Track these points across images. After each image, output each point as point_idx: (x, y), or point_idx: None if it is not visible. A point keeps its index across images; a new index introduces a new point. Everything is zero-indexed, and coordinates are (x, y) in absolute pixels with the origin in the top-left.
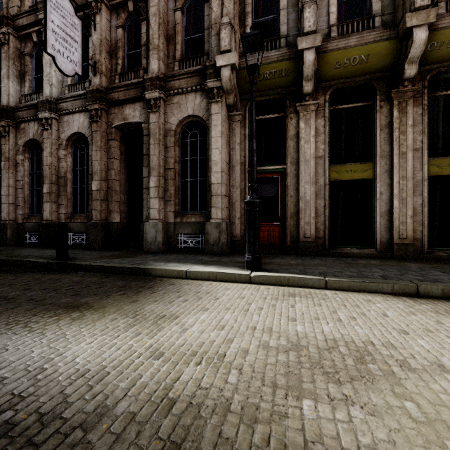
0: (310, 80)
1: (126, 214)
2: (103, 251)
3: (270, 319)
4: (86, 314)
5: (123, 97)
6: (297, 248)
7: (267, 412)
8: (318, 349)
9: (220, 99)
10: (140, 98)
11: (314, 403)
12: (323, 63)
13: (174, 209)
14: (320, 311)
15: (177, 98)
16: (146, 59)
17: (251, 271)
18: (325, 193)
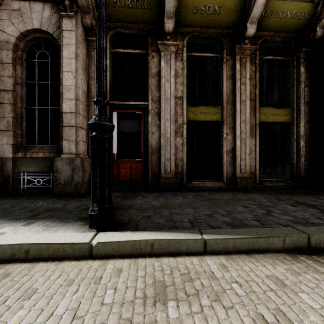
0: (171, 18)
1: None
2: None
3: None
4: None
5: None
6: (158, 184)
7: None
8: None
9: (73, 13)
10: None
11: None
12: (183, 4)
13: (14, 142)
14: None
15: (18, 4)
16: None
17: (96, 230)
18: (183, 132)
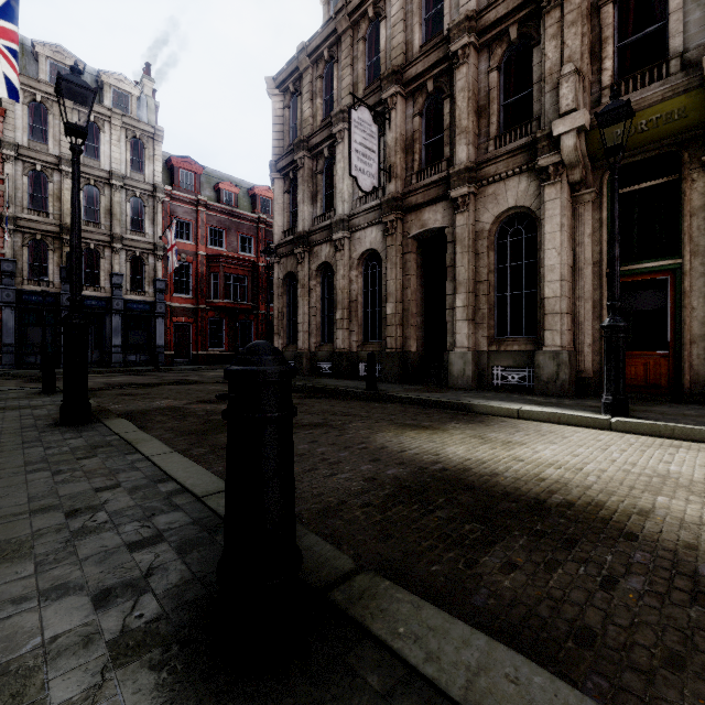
0: None
1: (422, 341)
2: (402, 384)
3: (635, 458)
4: (438, 432)
5: (421, 200)
6: None
7: (623, 494)
8: (691, 481)
9: (558, 179)
10: (443, 196)
11: (669, 499)
12: None
13: (488, 334)
14: None
15: (492, 187)
16: (449, 146)
17: (611, 416)
18: None
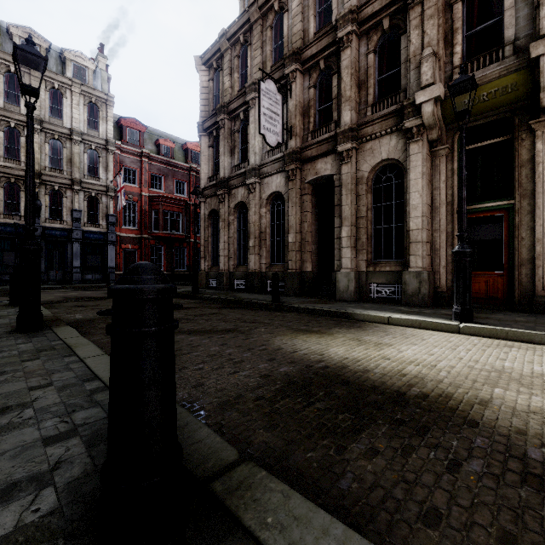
0: None
1: (316, 264)
2: (300, 297)
3: (477, 356)
4: (324, 336)
5: (315, 153)
6: (531, 304)
7: (467, 387)
8: (521, 375)
9: (420, 138)
10: (332, 151)
11: (504, 390)
12: None
13: (366, 258)
14: (538, 359)
15: (370, 144)
16: (337, 111)
17: (460, 322)
18: None
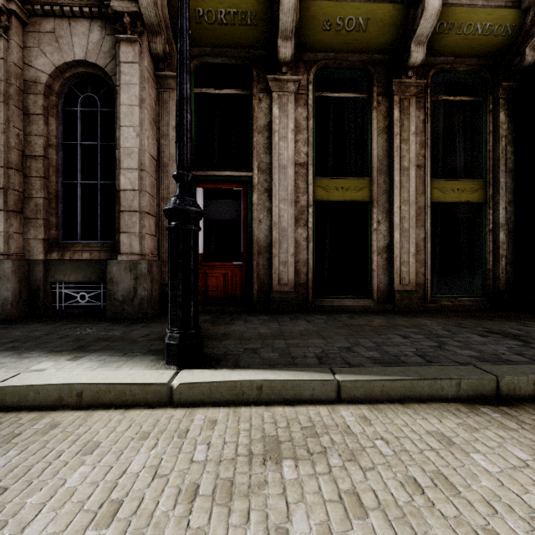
0: (289, 39)
1: None
2: None
3: None
4: None
5: None
6: (268, 301)
7: None
8: None
9: (136, 36)
10: None
11: None
12: (308, 17)
13: (46, 236)
14: None
15: (51, 22)
16: None
17: (177, 367)
18: (308, 219)
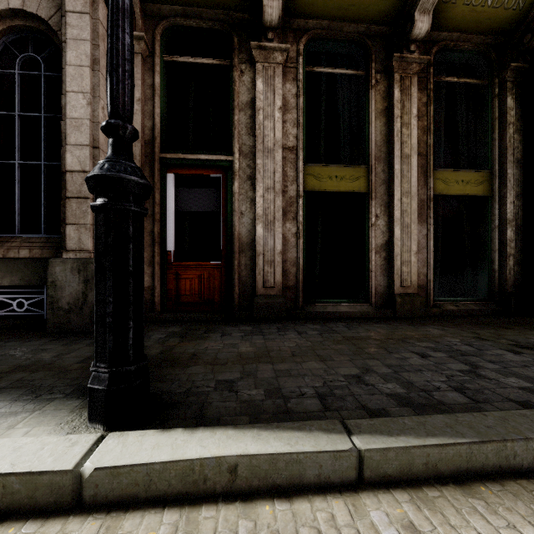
0: None
1: None
2: None
3: None
4: None
5: None
6: (252, 307)
7: None
8: None
9: None
10: None
11: None
12: None
13: None
14: None
15: None
16: None
17: (104, 426)
18: (298, 211)
